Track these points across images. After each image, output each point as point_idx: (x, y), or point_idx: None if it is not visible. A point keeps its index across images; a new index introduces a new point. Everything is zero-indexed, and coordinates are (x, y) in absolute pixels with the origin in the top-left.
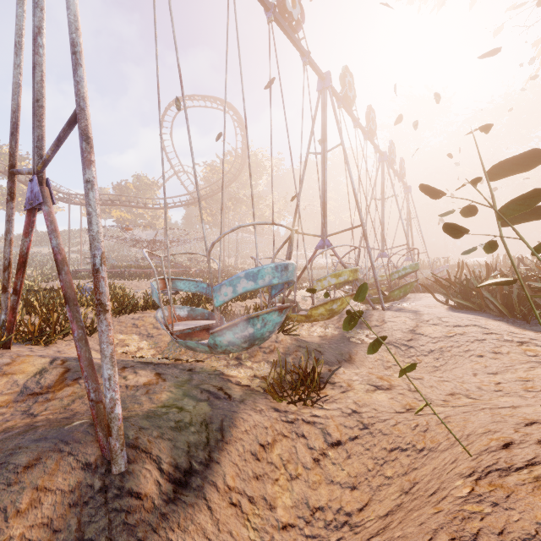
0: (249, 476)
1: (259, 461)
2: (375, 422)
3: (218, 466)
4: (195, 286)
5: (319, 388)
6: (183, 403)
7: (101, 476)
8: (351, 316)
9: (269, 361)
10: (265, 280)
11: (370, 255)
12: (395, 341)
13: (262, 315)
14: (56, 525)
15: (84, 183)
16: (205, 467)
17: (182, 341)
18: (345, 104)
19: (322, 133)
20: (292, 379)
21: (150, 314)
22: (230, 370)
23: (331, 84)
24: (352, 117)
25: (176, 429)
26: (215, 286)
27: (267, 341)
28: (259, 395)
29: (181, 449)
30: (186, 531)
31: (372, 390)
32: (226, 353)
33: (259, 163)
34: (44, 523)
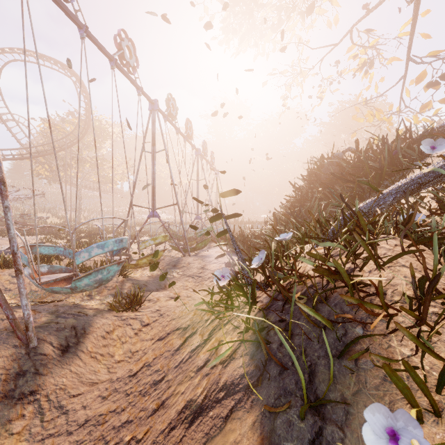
0: (101, 346)
1: (106, 339)
2: (166, 312)
3: (83, 344)
4: (54, 250)
5: (141, 303)
6: (58, 320)
7: (24, 349)
8: (154, 264)
9: (112, 294)
10: (109, 248)
11: (182, 223)
12: (193, 274)
13: (107, 267)
14: (7, 368)
15: (3, 208)
16: (76, 345)
17: (49, 288)
18: (169, 119)
19: (152, 139)
20: (126, 301)
21: (4, 272)
22: (85, 303)
23: (159, 108)
24: (174, 127)
25: (57, 331)
26: (76, 253)
27: (111, 283)
28: (106, 312)
29: (62, 338)
30: (70, 365)
31: (169, 300)
32: (83, 292)
33: (104, 129)
34: (1, 368)
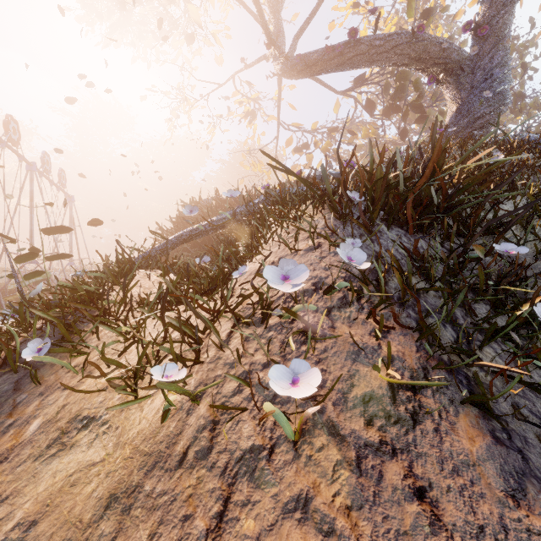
0: None
1: None
2: None
3: None
4: None
5: None
6: None
7: None
8: None
9: None
10: None
11: None
12: None
13: None
14: None
15: None
16: None
17: None
18: None
19: None
20: None
21: None
22: None
23: None
24: None
25: None
26: None
27: None
28: None
29: None
30: None
31: None
32: None
33: None
34: None
